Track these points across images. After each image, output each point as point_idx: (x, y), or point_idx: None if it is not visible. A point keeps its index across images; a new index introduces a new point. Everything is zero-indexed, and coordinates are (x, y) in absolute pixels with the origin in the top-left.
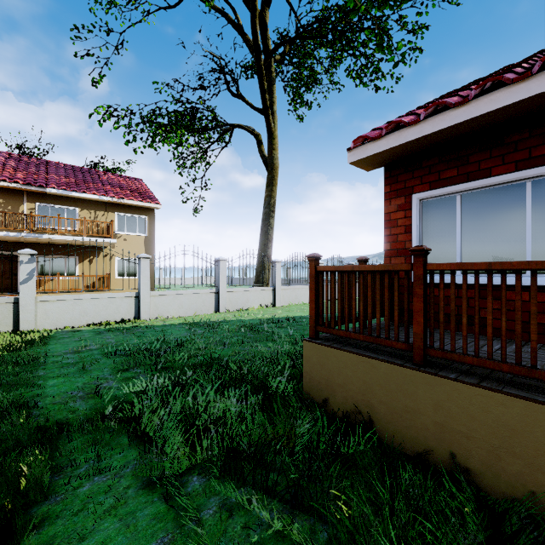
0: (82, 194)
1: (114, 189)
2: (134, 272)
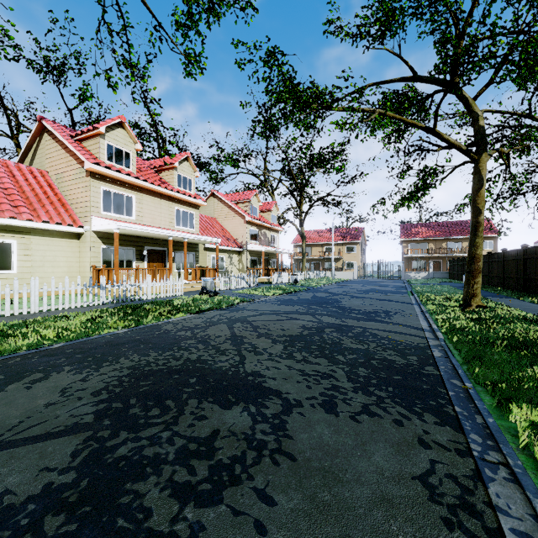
0: (463, 237)
1: None
2: None
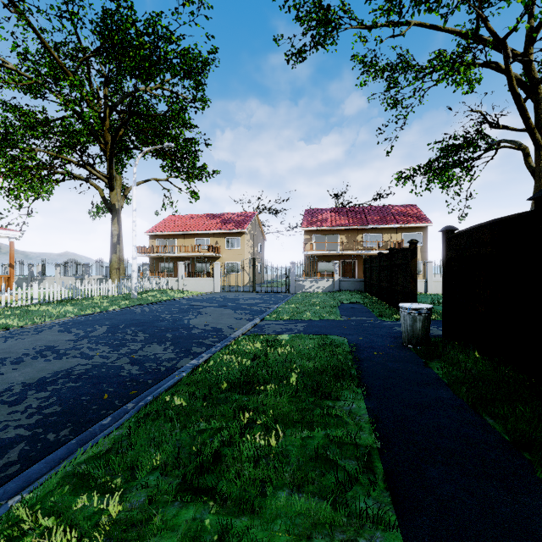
0: (384, 226)
1: (400, 218)
2: (424, 269)
